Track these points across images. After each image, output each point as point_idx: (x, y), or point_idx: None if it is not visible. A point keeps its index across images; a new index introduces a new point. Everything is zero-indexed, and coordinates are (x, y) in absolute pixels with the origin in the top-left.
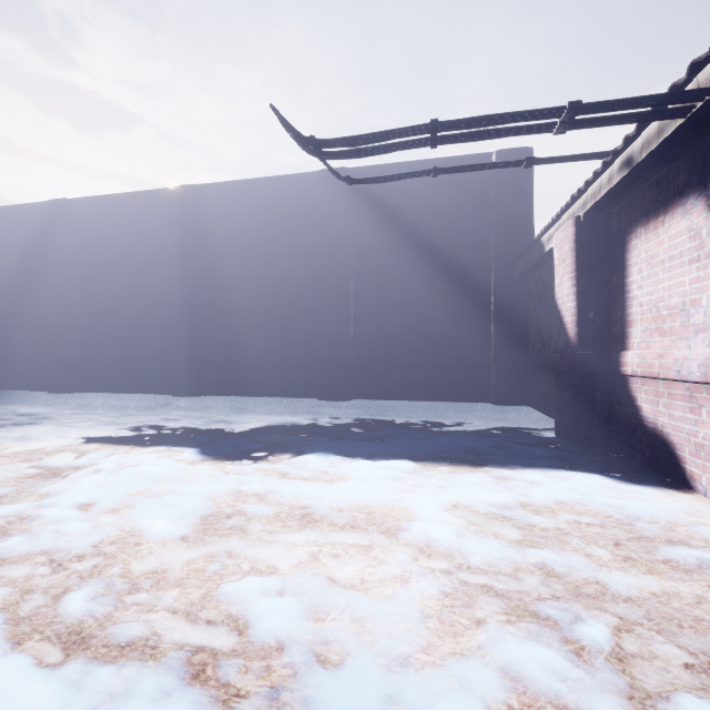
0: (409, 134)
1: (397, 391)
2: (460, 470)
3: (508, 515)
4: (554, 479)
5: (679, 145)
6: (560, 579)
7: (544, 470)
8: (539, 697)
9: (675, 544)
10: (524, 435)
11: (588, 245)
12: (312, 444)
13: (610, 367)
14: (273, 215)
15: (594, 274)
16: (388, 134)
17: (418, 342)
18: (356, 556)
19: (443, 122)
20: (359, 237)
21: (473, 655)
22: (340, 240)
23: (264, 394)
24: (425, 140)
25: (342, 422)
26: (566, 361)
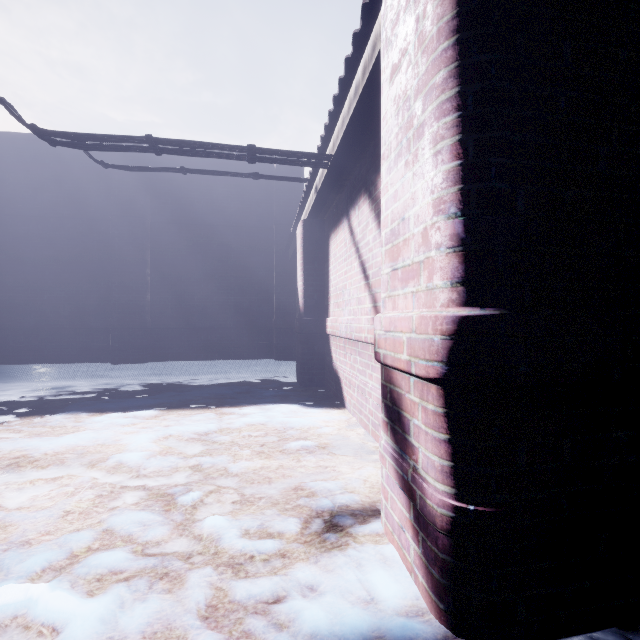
0: (131, 141)
1: (194, 352)
2: (197, 412)
3: (203, 438)
4: (262, 410)
5: (336, 184)
6: (202, 472)
7: (261, 405)
8: (117, 538)
9: (299, 439)
10: (273, 382)
11: (310, 241)
12: (69, 404)
13: (323, 329)
14: (60, 177)
15: (314, 262)
16: (111, 138)
17: (213, 309)
18: (42, 485)
19: (156, 138)
20: (157, 211)
21: (88, 526)
22: (135, 211)
23: (49, 361)
24: (148, 148)
25: (121, 382)
26: (298, 324)
